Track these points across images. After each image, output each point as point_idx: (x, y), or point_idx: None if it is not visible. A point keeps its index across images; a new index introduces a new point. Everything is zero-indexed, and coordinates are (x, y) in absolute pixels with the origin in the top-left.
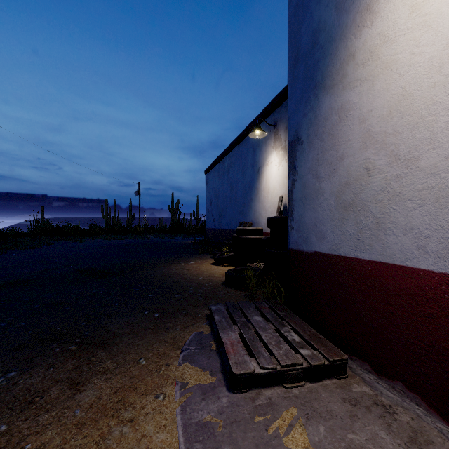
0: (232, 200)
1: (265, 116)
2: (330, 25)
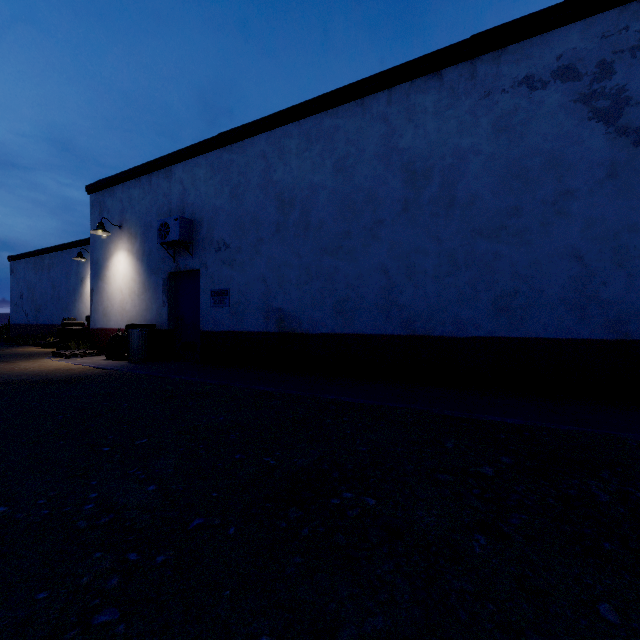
0: (55, 298)
1: (87, 244)
2: (101, 262)
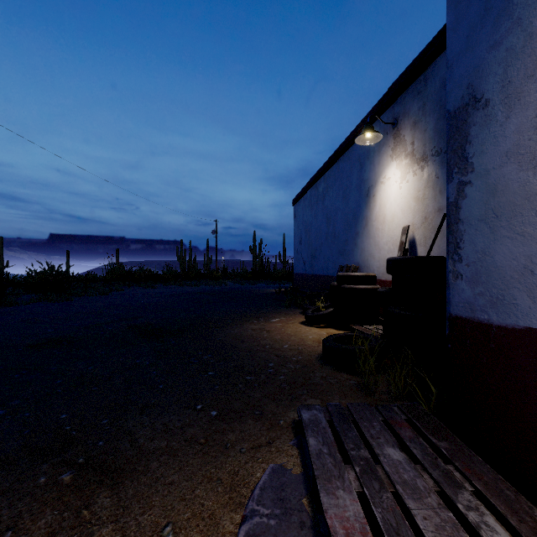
0: (329, 237)
1: (379, 113)
2: None
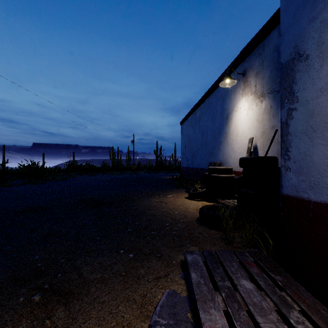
0: (203, 144)
1: (234, 68)
2: None
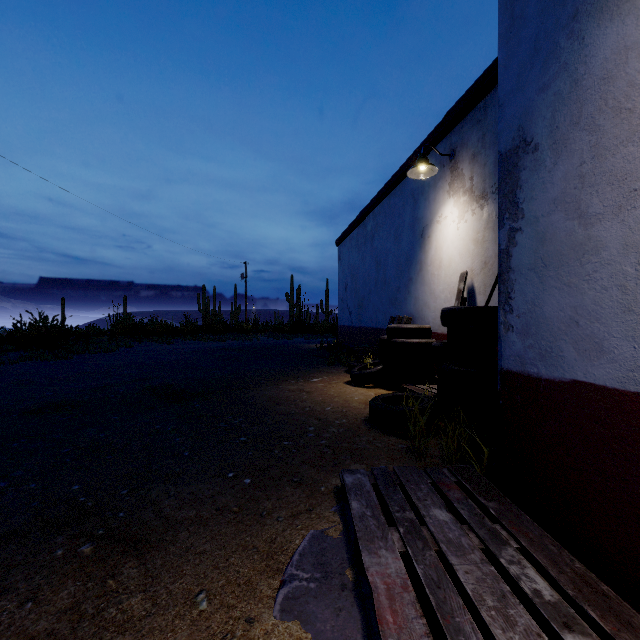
0: (379, 283)
1: (434, 143)
2: None
